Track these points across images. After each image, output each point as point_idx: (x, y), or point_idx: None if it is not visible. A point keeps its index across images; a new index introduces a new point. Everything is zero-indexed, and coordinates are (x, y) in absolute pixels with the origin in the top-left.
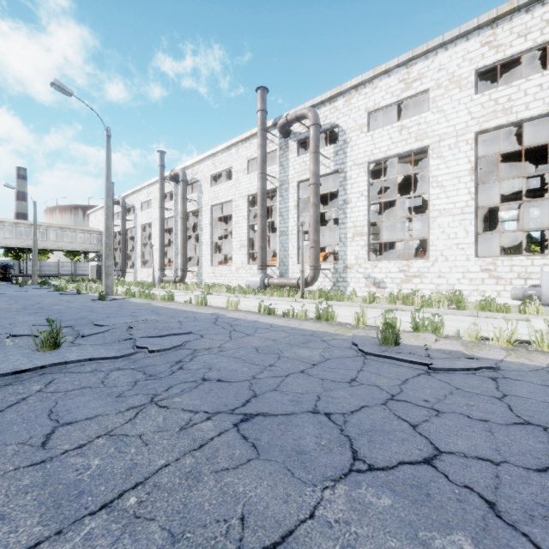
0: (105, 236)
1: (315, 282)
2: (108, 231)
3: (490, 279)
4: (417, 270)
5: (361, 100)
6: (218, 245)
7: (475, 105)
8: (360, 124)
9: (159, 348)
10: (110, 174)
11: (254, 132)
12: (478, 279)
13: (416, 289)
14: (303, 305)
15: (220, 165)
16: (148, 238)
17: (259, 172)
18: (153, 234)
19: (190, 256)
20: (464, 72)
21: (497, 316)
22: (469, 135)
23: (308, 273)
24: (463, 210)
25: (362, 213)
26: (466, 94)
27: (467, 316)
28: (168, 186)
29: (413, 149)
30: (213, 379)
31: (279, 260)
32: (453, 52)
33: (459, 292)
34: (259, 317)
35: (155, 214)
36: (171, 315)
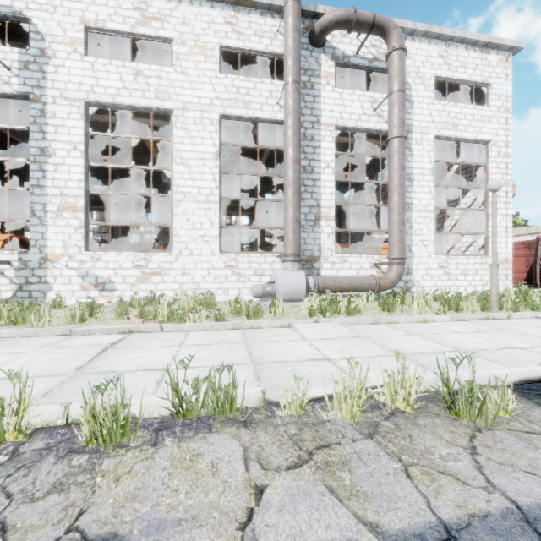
0: None
1: None
2: None
3: (233, 276)
4: (158, 266)
5: (74, 1)
6: None
7: (220, 84)
8: (73, 38)
9: None
10: None
11: None
12: (222, 276)
13: (157, 290)
14: None
15: None
16: None
17: None
18: None
19: None
20: (209, 41)
21: (263, 325)
22: (214, 115)
23: None
24: (209, 198)
25: (76, 176)
26: (211, 67)
27: (230, 329)
28: None
29: (152, 107)
30: None
31: None
32: (198, 11)
33: (211, 293)
34: None
35: None
36: None
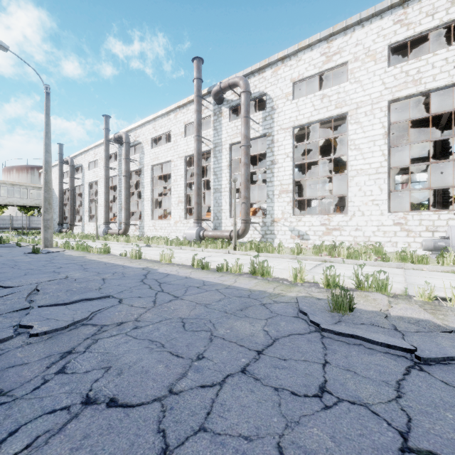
0: (44, 190)
1: (246, 235)
2: (47, 185)
3: (401, 231)
4: (337, 224)
5: (287, 71)
6: (160, 202)
7: (388, 76)
8: (286, 93)
9: (49, 328)
10: (49, 130)
11: (190, 99)
12: (391, 231)
13: (336, 241)
14: (237, 260)
15: (160, 128)
16: (97, 195)
17: (195, 135)
18: (99, 191)
19: (132, 211)
20: (378, 47)
21: (424, 268)
22: (383, 103)
23: (239, 226)
24: (378, 170)
25: (288, 172)
26: (380, 67)
27: (393, 267)
28: (113, 148)
29: (333, 116)
30: (101, 400)
31: (213, 214)
32: (369, 29)
33: (379, 243)
34: (192, 272)
35: (101, 173)
36: (99, 270)
